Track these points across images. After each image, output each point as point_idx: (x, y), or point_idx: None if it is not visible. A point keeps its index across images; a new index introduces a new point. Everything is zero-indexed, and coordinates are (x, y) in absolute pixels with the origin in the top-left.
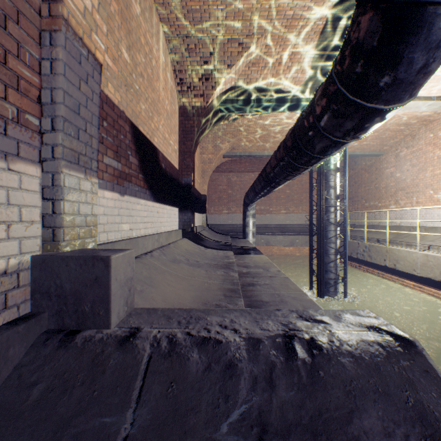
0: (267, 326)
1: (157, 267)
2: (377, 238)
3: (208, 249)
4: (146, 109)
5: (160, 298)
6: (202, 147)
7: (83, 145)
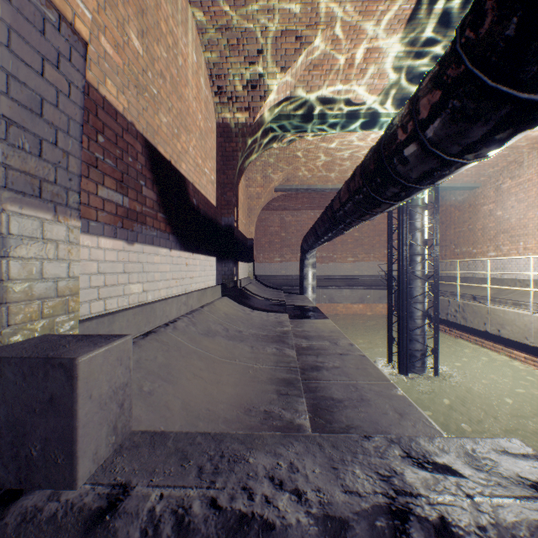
0: (354, 484)
1: (181, 346)
2: (472, 295)
3: (255, 312)
4: (169, 124)
5: (179, 404)
6: (248, 179)
7: (49, 166)
